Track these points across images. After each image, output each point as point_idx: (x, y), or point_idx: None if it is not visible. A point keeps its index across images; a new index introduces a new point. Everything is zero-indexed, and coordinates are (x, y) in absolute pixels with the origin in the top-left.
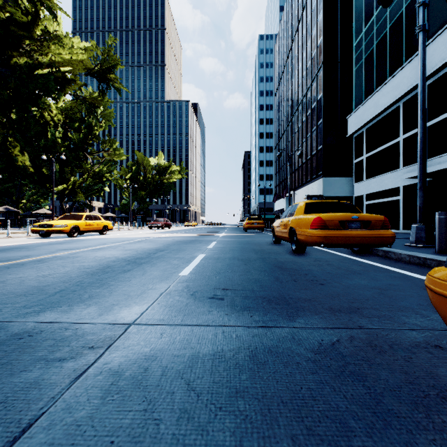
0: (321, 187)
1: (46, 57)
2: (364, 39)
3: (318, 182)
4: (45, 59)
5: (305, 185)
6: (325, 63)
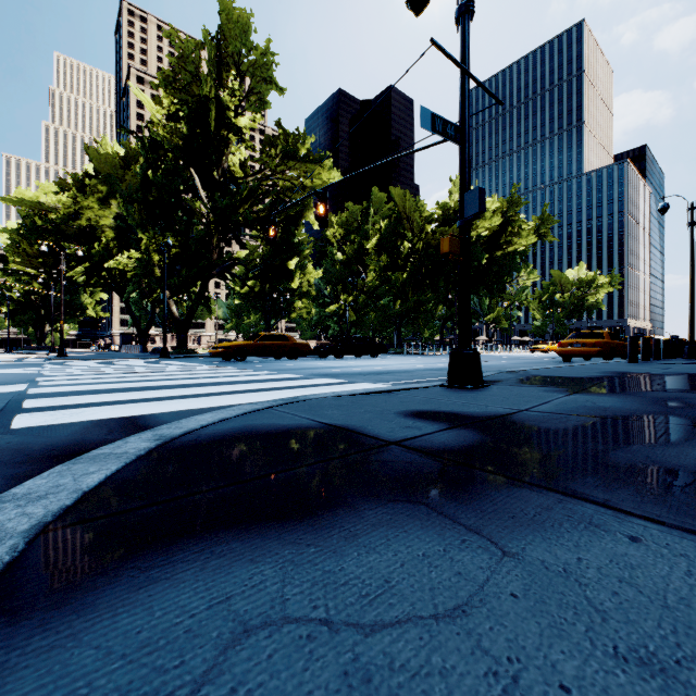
0: None
1: (511, 248)
2: None
3: None
4: (511, 248)
5: None
6: None
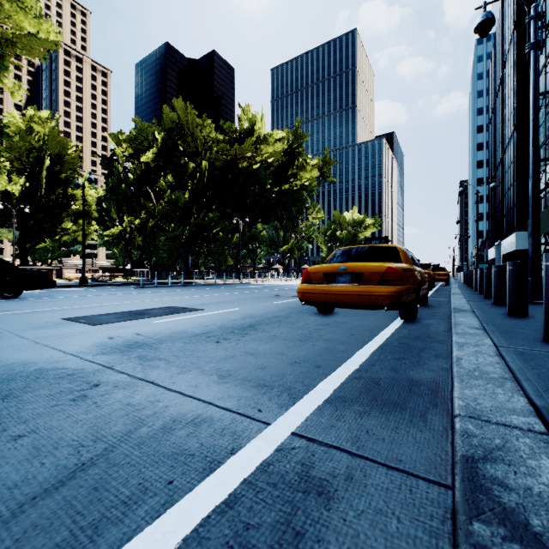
0: (515, 241)
1: (298, 181)
2: (542, 118)
3: (513, 236)
4: (297, 182)
5: (506, 236)
6: (519, 125)
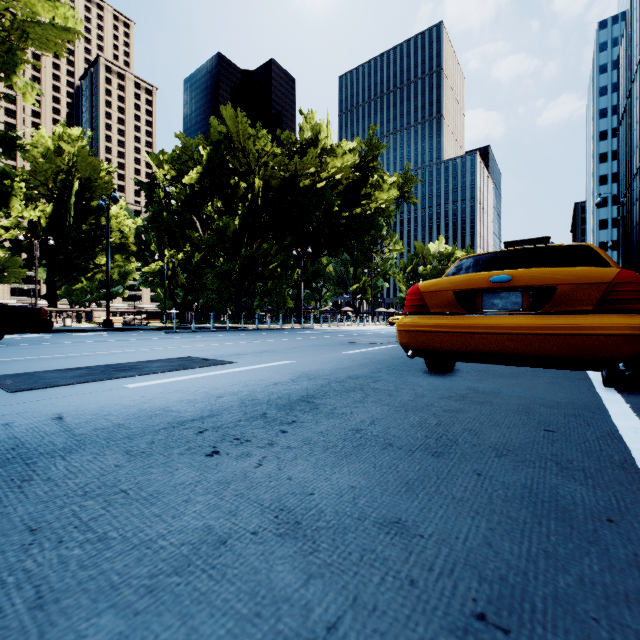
0: None
1: (372, 203)
2: None
3: None
4: (372, 204)
5: None
6: None
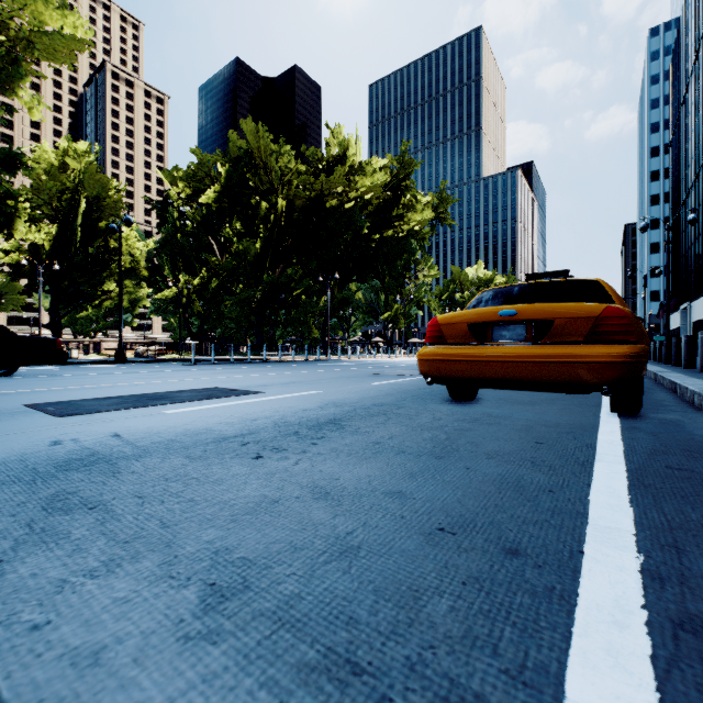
0: None
1: (405, 225)
2: None
3: None
4: (404, 226)
5: (700, 296)
6: None
